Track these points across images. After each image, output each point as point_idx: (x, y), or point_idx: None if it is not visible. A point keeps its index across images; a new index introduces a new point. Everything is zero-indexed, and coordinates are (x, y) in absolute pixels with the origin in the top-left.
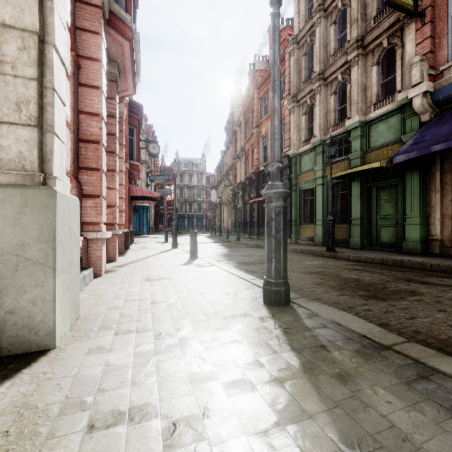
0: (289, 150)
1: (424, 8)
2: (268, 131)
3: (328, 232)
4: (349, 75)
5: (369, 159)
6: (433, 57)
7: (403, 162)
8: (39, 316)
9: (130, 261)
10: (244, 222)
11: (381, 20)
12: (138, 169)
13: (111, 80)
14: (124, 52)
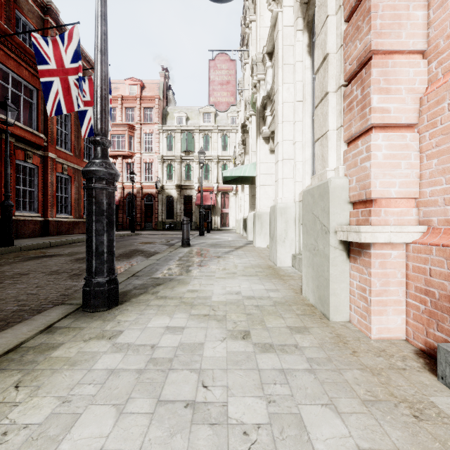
0: None
1: None
2: None
3: None
4: None
5: None
6: None
7: None
8: None
9: None
10: None
11: None
12: None
13: None
14: None
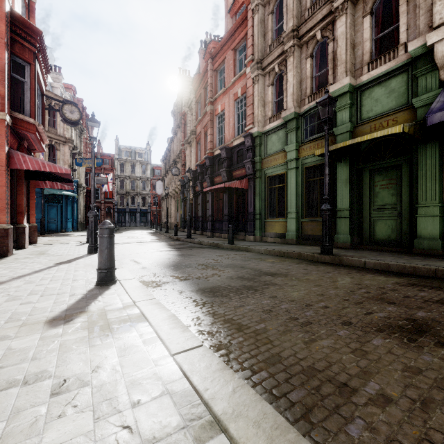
0: (252, 127)
1: None
2: (225, 108)
3: (323, 227)
4: (332, 31)
5: (361, 133)
6: None
7: (432, 127)
8: None
9: None
10: (195, 216)
11: None
12: (33, 130)
13: None
14: None
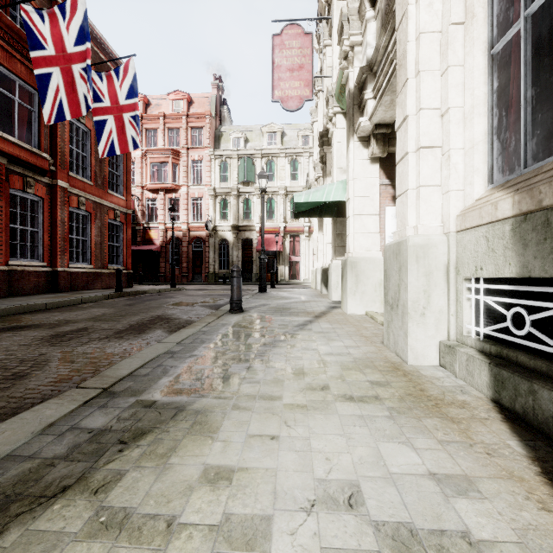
0: None
1: None
2: None
3: None
4: None
5: None
6: None
7: None
8: None
9: None
10: None
11: None
12: None
13: None
14: None
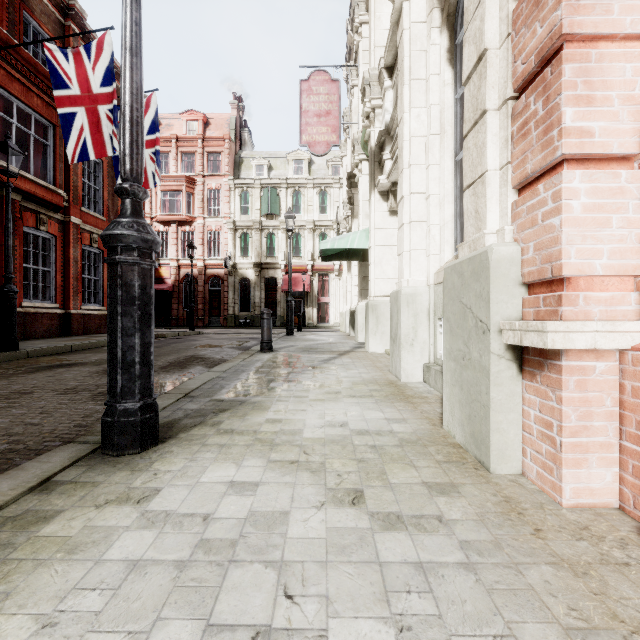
0: None
1: None
2: None
3: None
4: None
5: None
6: None
7: None
8: None
9: None
10: None
11: None
12: None
13: None
14: None
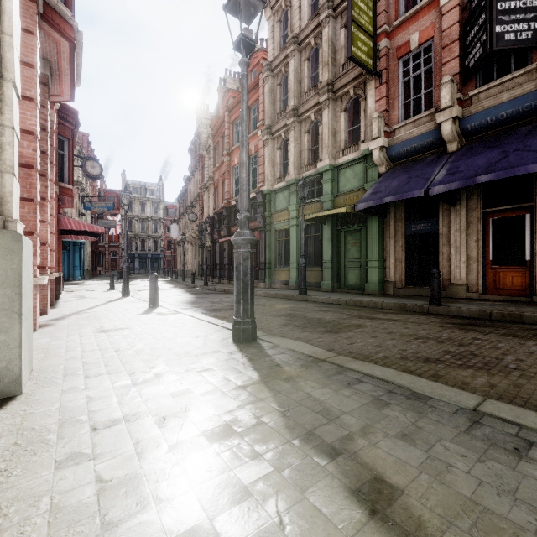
0: (263, 185)
1: (381, 70)
2: None
3: (300, 275)
4: (322, 116)
5: (339, 203)
6: (388, 116)
7: (364, 210)
8: (3, 363)
9: (68, 313)
10: (213, 264)
11: (348, 69)
12: (71, 195)
13: (39, 81)
14: (61, 52)
